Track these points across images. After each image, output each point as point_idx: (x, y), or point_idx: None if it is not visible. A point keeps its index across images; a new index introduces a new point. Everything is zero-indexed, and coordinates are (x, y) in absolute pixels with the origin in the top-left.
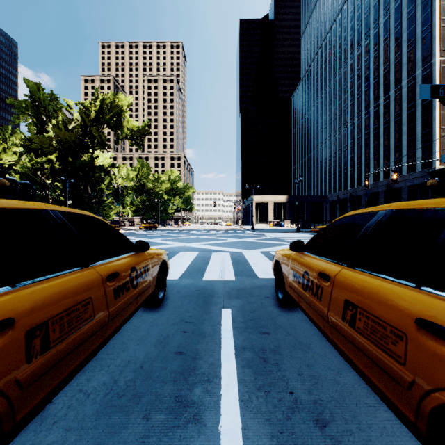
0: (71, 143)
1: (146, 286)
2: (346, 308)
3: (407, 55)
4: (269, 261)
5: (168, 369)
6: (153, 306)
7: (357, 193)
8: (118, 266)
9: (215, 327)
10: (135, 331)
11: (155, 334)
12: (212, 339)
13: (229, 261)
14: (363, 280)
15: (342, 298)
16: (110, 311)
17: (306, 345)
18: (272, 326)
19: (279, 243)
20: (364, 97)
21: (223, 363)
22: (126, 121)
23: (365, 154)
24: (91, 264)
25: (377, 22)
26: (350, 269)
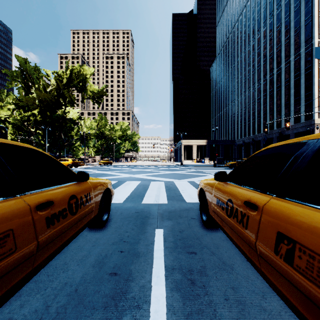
0: (49, 101)
1: (87, 211)
2: (280, 241)
3: (294, 38)
4: (194, 188)
5: (101, 293)
6: (97, 227)
7: (257, 138)
8: (54, 195)
9: (148, 246)
10: (78, 250)
11: (95, 254)
12: (145, 259)
13: (163, 188)
14: (301, 213)
15: (273, 230)
16: (39, 241)
17: (229, 265)
18: (198, 246)
19: (201, 175)
20: (262, 69)
21: (153, 285)
22: (89, 85)
23: (263, 110)
24: (20, 194)
25: (272, 14)
26: (280, 199)
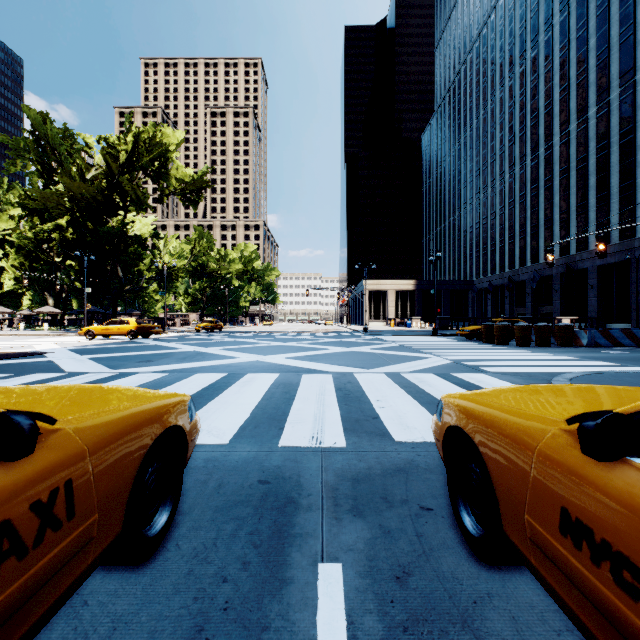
0: (90, 200)
1: (49, 565)
2: None
3: (596, 71)
4: (404, 393)
5: None
6: (128, 564)
7: (519, 277)
8: None
9: None
10: None
11: None
12: None
13: (331, 393)
14: None
15: None
16: None
17: None
18: None
19: (412, 356)
20: (530, 135)
21: None
22: (174, 168)
23: (531, 218)
24: None
25: (551, 23)
26: None
